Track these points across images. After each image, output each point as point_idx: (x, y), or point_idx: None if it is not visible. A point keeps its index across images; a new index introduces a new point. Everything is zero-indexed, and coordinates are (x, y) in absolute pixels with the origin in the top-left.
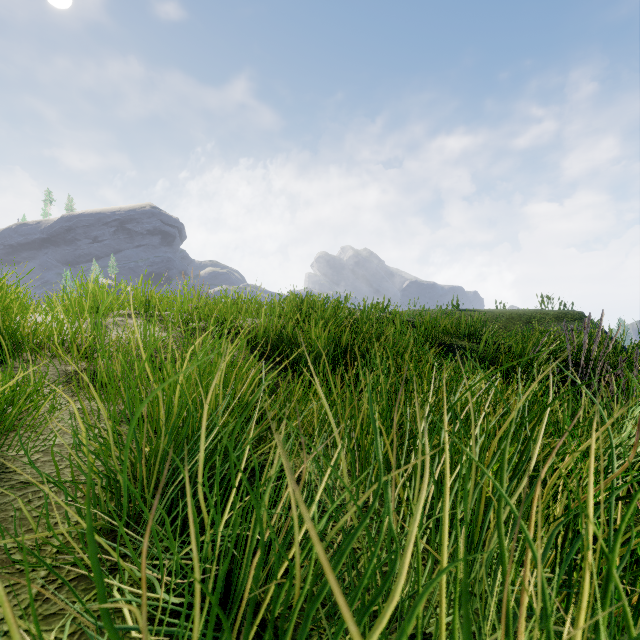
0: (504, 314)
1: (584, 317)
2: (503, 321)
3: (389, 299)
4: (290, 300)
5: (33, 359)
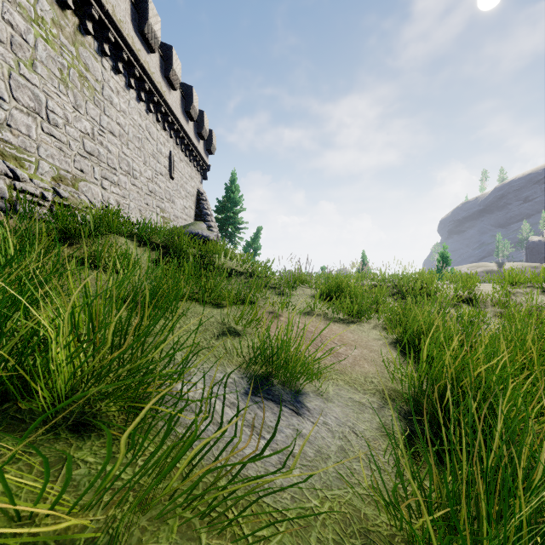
0: None
1: None
2: None
3: None
4: None
5: (484, 306)
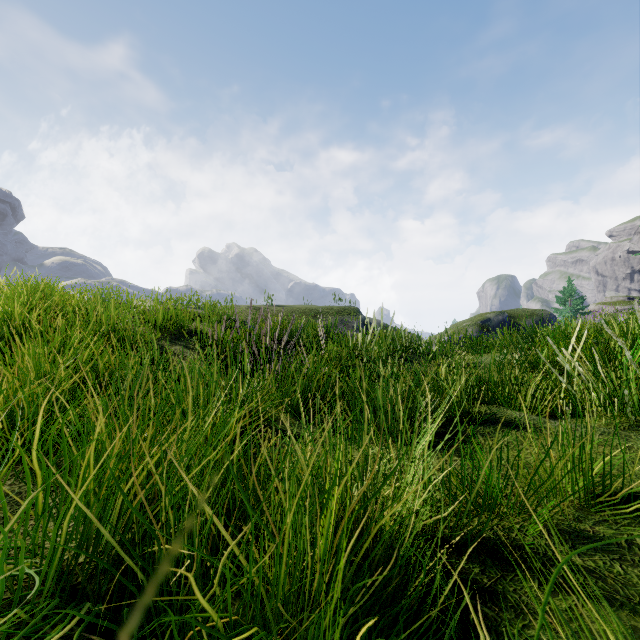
0: (300, 309)
1: (357, 312)
2: (296, 315)
3: (194, 293)
4: (21, 287)
5: None
